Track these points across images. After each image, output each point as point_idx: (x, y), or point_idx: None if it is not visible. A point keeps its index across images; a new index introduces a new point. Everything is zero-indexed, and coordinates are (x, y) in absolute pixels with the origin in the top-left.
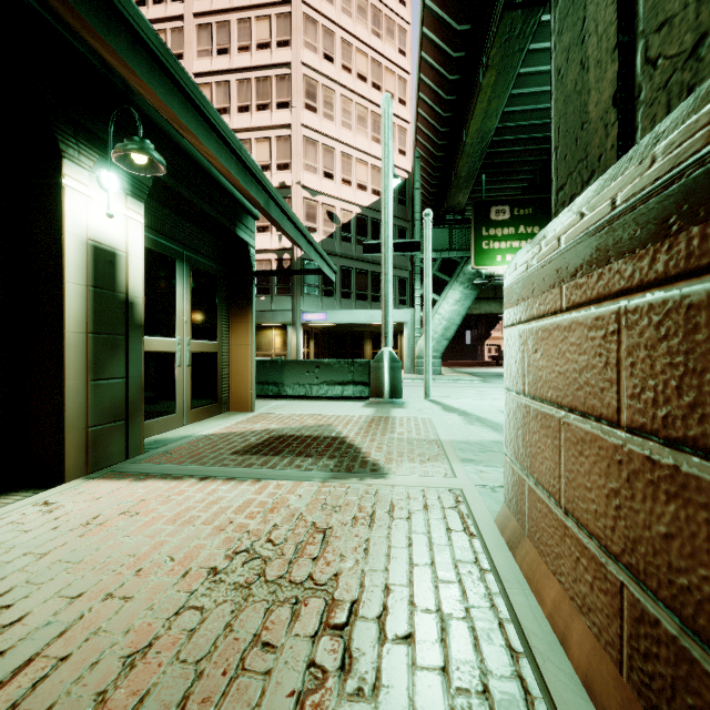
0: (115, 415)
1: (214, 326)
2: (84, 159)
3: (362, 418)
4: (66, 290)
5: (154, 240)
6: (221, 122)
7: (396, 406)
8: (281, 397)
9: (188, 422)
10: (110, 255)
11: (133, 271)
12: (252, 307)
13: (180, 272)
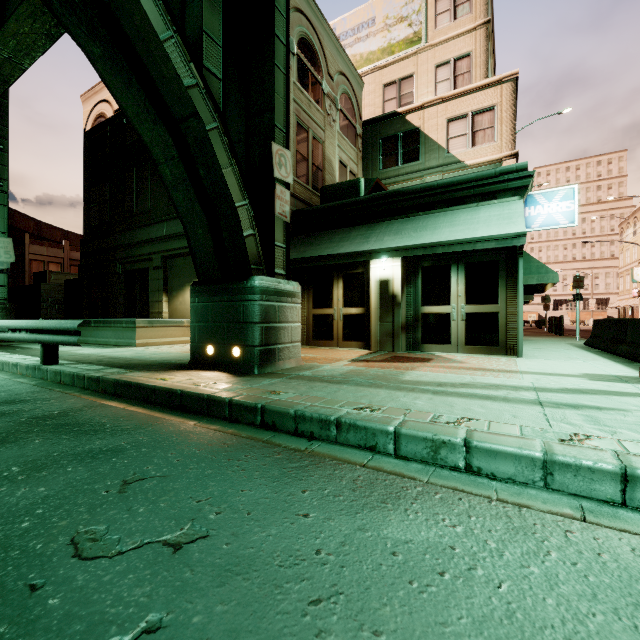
0: (388, 335)
1: (494, 295)
2: None
3: (497, 368)
4: (371, 296)
5: (434, 261)
6: (335, 255)
7: (609, 380)
8: (638, 362)
9: (462, 352)
10: (386, 282)
11: (396, 284)
12: (517, 276)
13: (454, 270)
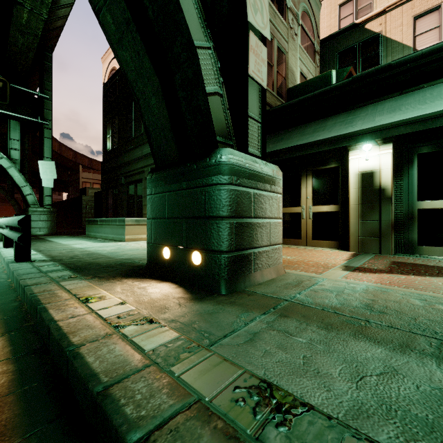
0: (373, 234)
1: None
2: (357, 146)
3: None
4: (350, 192)
5: (437, 145)
6: (313, 142)
7: None
8: None
9: None
10: (370, 174)
11: (384, 175)
12: None
13: None
